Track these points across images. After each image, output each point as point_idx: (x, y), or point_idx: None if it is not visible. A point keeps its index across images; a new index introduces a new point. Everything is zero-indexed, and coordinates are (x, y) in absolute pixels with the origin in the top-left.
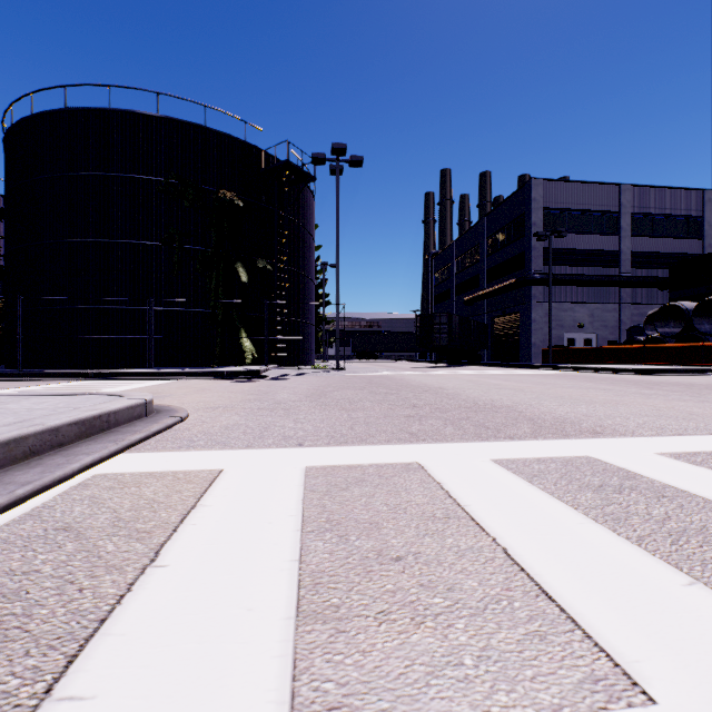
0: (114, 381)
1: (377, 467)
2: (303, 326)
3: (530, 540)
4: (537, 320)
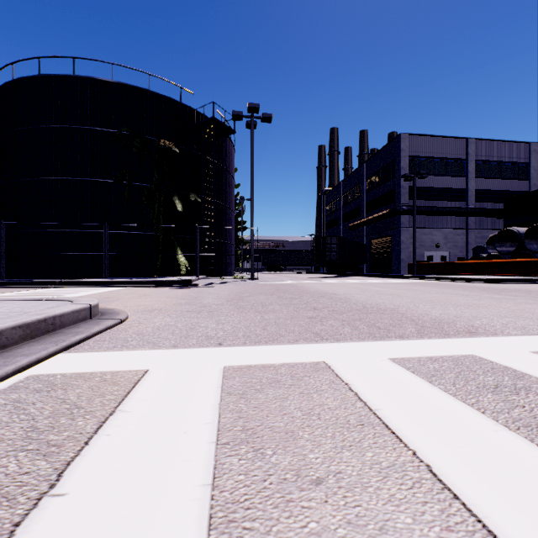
0: (75, 288)
1: (289, 367)
2: (225, 246)
3: (451, 453)
4: (405, 242)
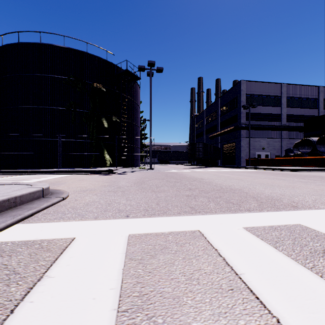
0: (40, 175)
1: (174, 235)
2: (134, 148)
3: (308, 320)
4: (243, 146)
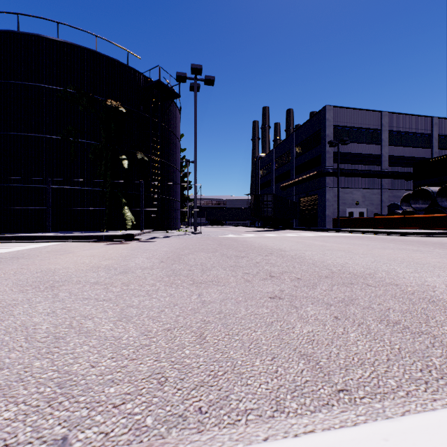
0: (4, 243)
1: None
2: (171, 202)
3: None
4: (330, 200)
